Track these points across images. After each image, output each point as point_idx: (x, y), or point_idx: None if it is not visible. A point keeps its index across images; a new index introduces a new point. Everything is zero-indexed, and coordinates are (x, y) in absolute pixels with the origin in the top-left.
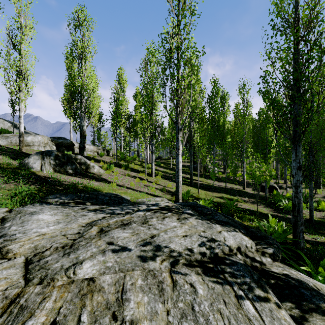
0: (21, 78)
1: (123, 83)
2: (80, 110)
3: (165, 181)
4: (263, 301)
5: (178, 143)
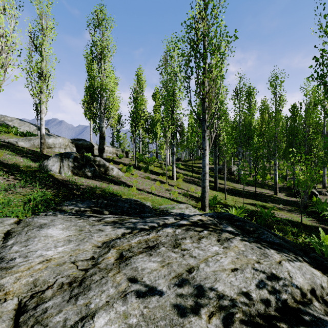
0: (42, 80)
1: (141, 83)
2: (100, 112)
3: (187, 184)
4: None
5: (204, 143)
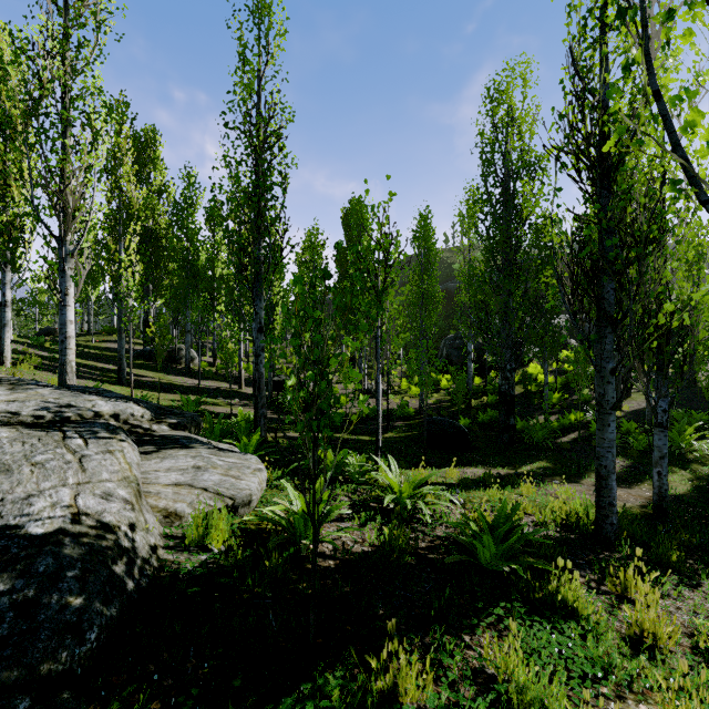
0: None
1: None
2: None
3: (47, 374)
4: (103, 439)
5: (65, 283)
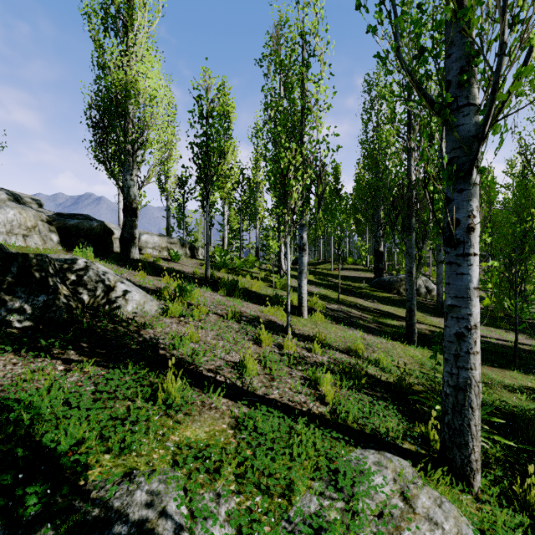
0: None
1: (227, 112)
2: (124, 150)
3: (339, 328)
4: None
5: (466, 203)
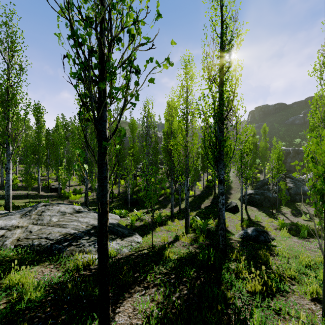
0: None
1: None
2: None
3: None
4: (92, 213)
5: (9, 165)
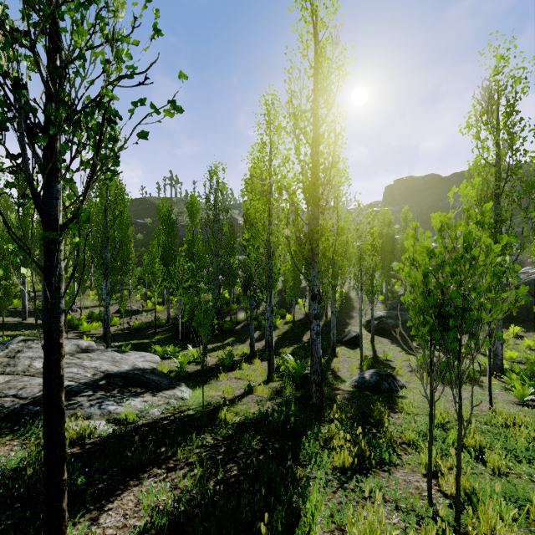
0: None
1: None
2: None
3: None
4: (111, 352)
5: None
